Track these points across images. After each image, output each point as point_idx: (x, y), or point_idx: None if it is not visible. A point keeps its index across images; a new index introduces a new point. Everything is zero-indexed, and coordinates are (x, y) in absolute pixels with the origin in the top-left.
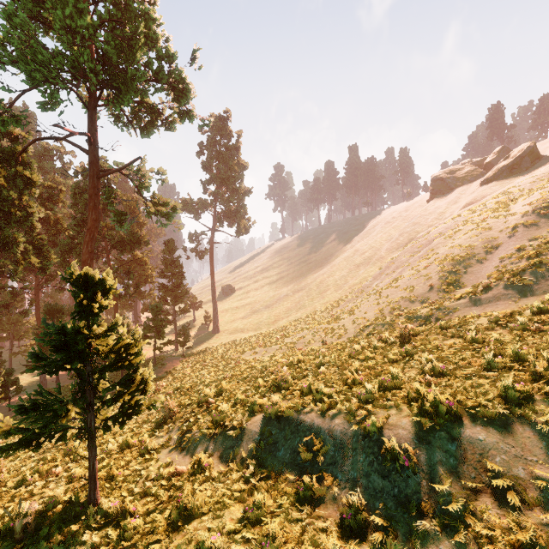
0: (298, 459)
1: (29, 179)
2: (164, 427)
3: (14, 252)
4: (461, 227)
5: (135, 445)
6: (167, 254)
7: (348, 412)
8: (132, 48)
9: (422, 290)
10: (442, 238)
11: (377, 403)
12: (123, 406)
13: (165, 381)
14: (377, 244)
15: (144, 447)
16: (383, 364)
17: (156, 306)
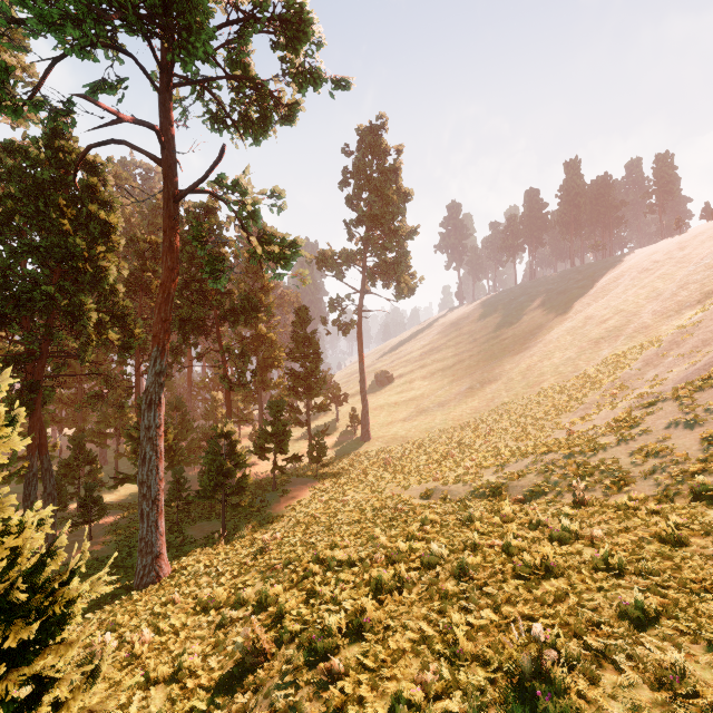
0: None
1: (106, 223)
2: (234, 699)
3: (85, 325)
4: None
5: None
6: (298, 327)
7: None
8: None
9: None
10: None
11: None
12: None
13: (284, 525)
14: (631, 306)
15: None
16: None
17: (276, 404)
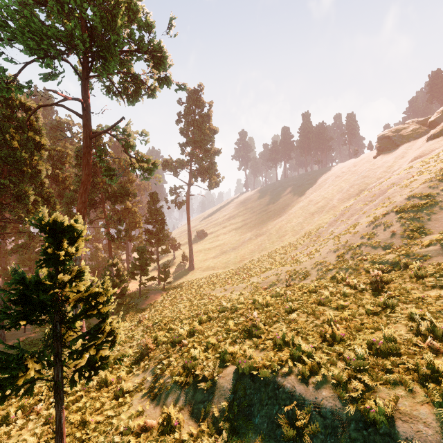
0: (277, 433)
1: (38, 143)
2: (140, 364)
3: (26, 203)
4: (417, 177)
5: (113, 383)
6: (152, 204)
7: (337, 381)
8: (115, 18)
9: (383, 236)
10: (397, 188)
11: (376, 376)
12: (88, 360)
13: (148, 312)
14: (329, 195)
15: (119, 388)
16: (362, 316)
17: (141, 248)
